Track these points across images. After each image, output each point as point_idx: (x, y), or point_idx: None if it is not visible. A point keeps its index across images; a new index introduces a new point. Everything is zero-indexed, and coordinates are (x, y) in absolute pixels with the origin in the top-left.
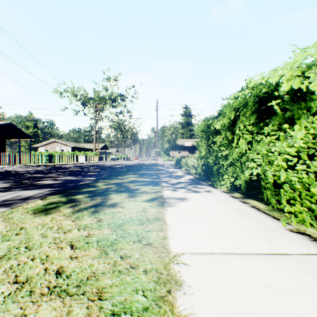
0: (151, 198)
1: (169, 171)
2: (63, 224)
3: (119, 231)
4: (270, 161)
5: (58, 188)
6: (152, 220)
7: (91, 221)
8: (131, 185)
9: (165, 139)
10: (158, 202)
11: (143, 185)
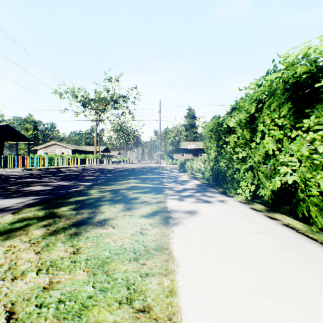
0: (153, 211)
1: (172, 175)
2: (20, 259)
3: (100, 274)
4: (312, 165)
5: (44, 196)
6: (153, 251)
7: (63, 253)
8: (129, 193)
9: (168, 142)
10: (161, 218)
11: (144, 193)
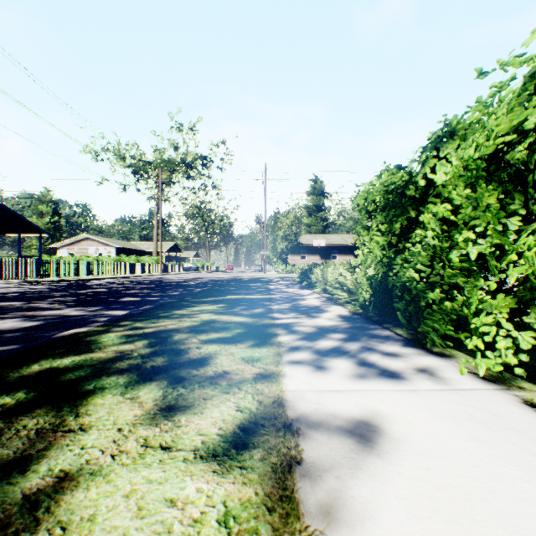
0: (241, 423)
1: (289, 293)
2: None
3: None
4: None
5: None
6: None
7: None
8: (192, 344)
9: (280, 235)
10: (268, 470)
11: (226, 344)
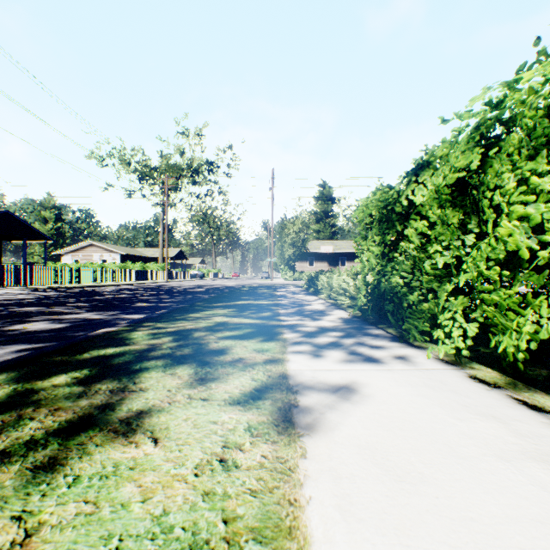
0: (256, 387)
1: (295, 299)
2: None
3: None
4: None
5: (42, 345)
6: (250, 545)
7: None
8: (211, 339)
9: (287, 241)
10: (275, 409)
11: (240, 339)
